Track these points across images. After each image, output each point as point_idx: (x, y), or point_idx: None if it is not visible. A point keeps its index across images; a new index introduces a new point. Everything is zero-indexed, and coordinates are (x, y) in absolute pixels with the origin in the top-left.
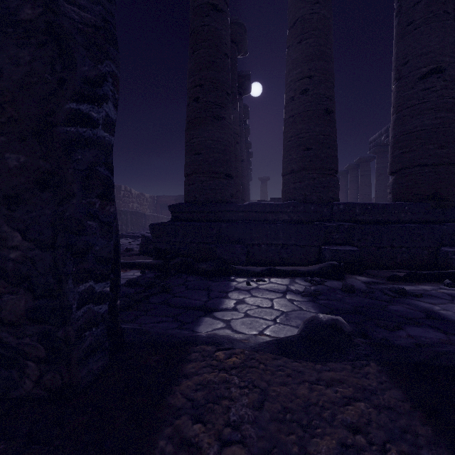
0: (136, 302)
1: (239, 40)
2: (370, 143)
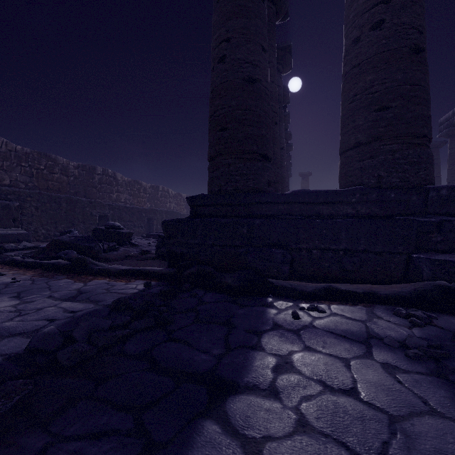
0: (102, 349)
1: None
2: (440, 125)
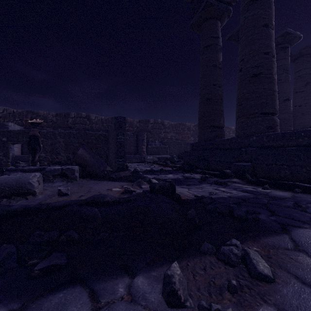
0: (151, 172)
1: None
2: None
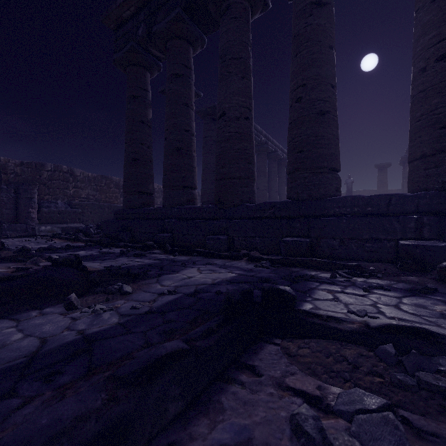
0: (50, 250)
1: None
2: None
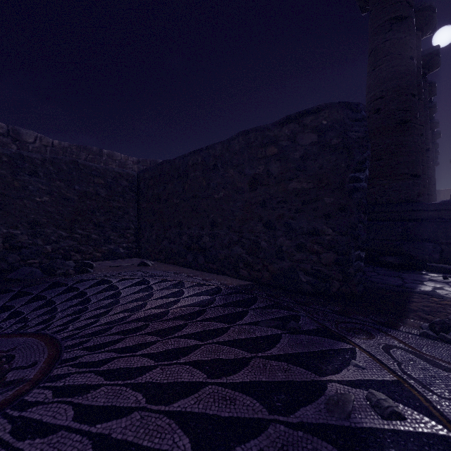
0: None
1: (425, 23)
2: None
